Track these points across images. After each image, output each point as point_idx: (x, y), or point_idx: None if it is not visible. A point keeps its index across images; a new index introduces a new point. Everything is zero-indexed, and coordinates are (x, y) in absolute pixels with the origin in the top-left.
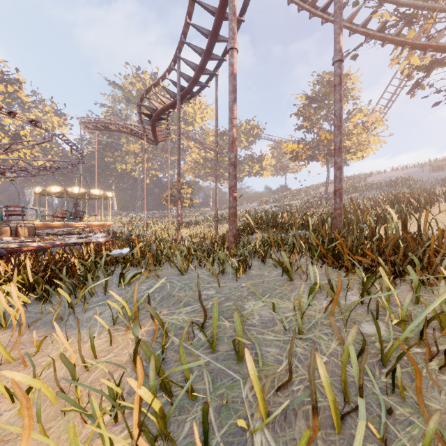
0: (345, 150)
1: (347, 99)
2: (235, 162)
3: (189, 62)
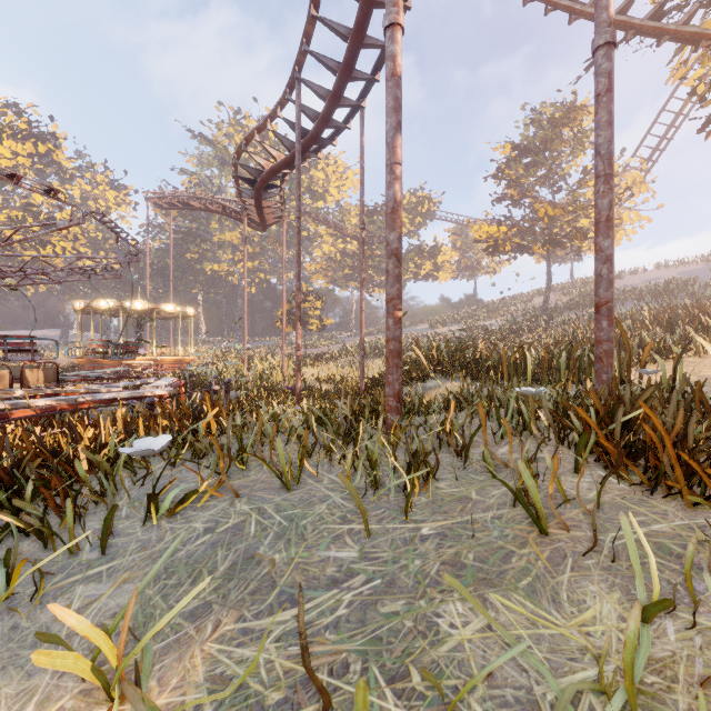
0: (580, 234)
1: (583, 148)
2: (399, 250)
3: (315, 86)
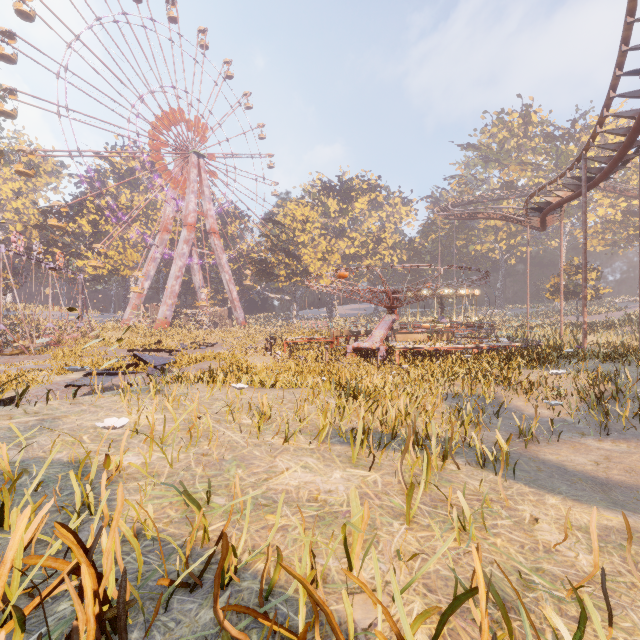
0: None
1: None
2: None
3: (598, 158)
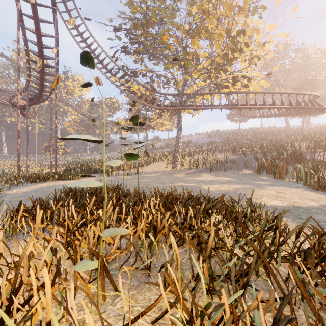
0: (148, 127)
1: None
2: (19, 154)
3: (33, 91)
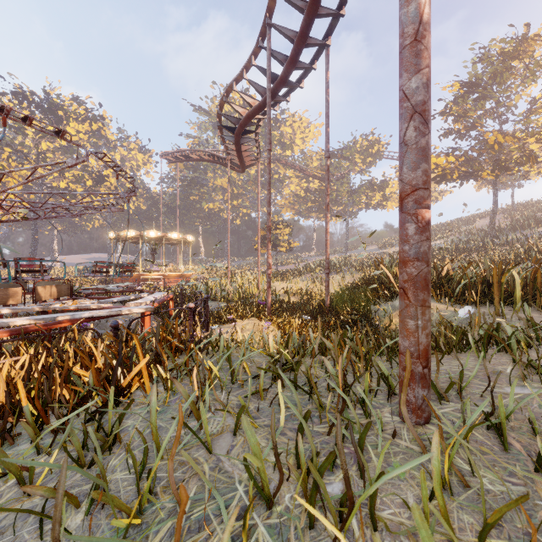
0: (531, 158)
1: (534, 77)
2: (427, 105)
3: (284, 29)
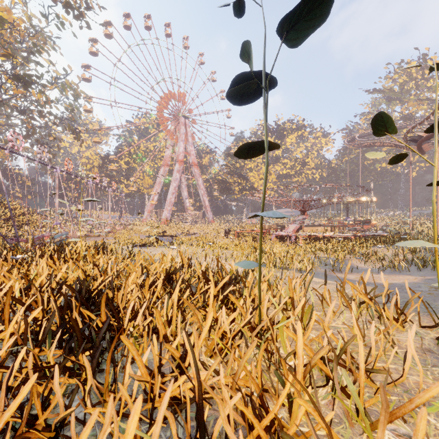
0: None
1: None
2: None
3: None
